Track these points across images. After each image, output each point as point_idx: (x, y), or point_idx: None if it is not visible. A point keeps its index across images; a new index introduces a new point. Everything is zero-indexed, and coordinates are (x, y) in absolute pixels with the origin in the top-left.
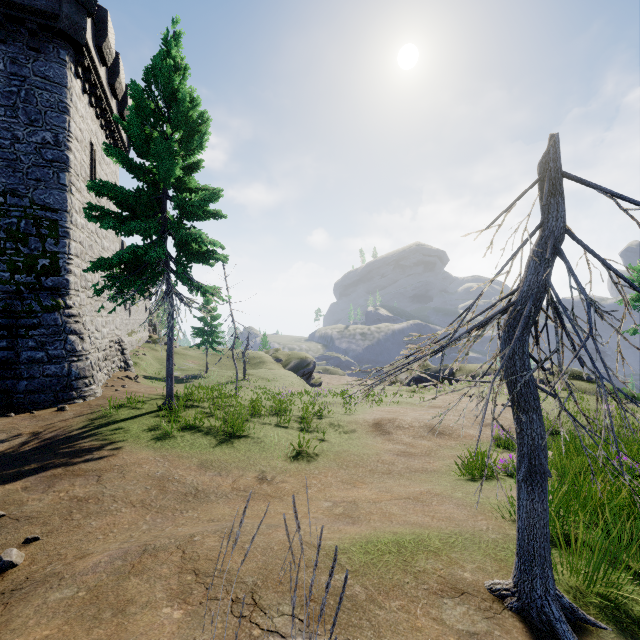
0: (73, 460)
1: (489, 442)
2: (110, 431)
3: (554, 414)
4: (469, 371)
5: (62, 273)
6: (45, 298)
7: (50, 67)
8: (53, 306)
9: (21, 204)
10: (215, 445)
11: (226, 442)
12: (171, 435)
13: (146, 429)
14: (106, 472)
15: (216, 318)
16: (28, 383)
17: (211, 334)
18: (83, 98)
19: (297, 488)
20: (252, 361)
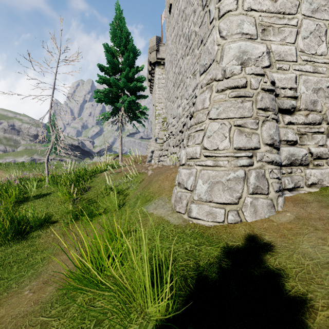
0: None
1: None
2: None
3: None
4: None
5: None
6: None
7: None
8: None
9: None
10: None
11: None
12: None
13: None
14: None
15: None
16: None
17: None
18: None
19: None
20: None
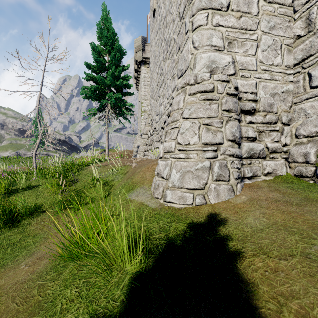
0: None
1: None
2: None
3: None
4: None
5: None
6: None
7: None
8: None
9: None
10: None
11: None
12: None
13: None
14: None
15: None
16: None
17: None
18: None
19: None
20: None
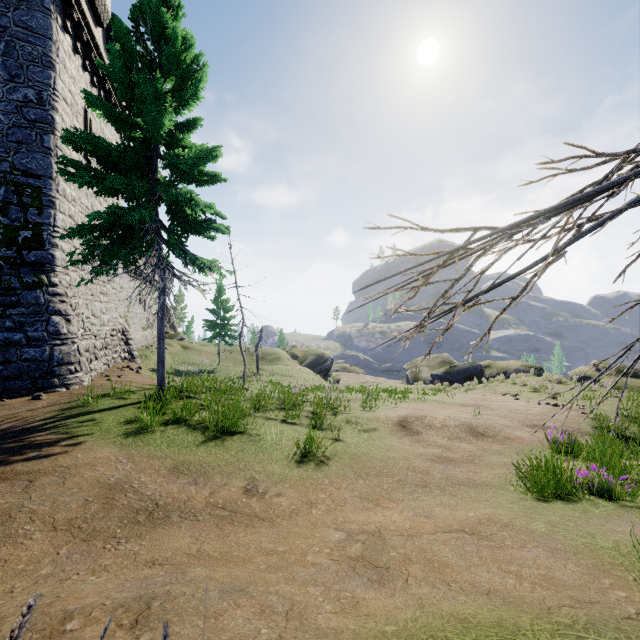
0: (11, 458)
1: (544, 447)
2: (77, 423)
3: (613, 415)
4: (500, 368)
5: (46, 247)
6: (26, 274)
7: (33, 16)
8: (35, 283)
9: (0, 169)
10: (201, 443)
11: (215, 439)
12: (150, 429)
13: (122, 421)
14: (43, 475)
15: (228, 310)
16: (3, 368)
17: (223, 327)
18: (74, 58)
19: (297, 505)
20: (268, 357)
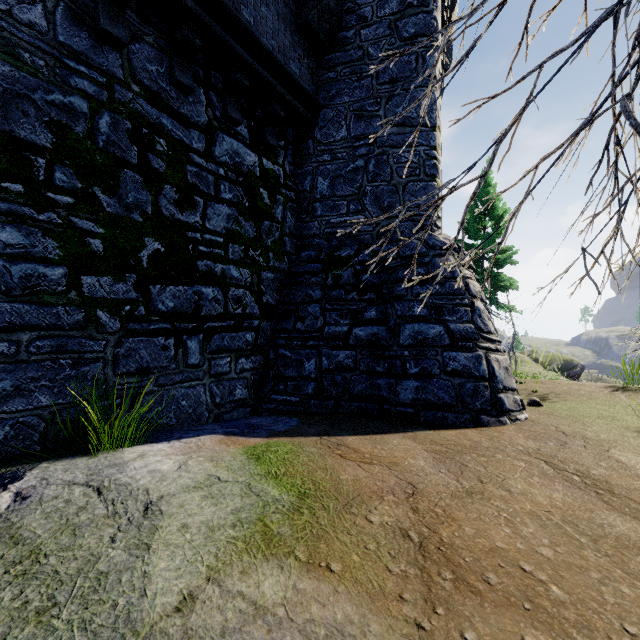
0: None
1: None
2: None
3: None
4: None
5: None
6: None
7: None
8: None
9: None
10: None
11: None
12: None
13: None
14: None
15: None
16: None
17: None
18: None
19: None
20: None
